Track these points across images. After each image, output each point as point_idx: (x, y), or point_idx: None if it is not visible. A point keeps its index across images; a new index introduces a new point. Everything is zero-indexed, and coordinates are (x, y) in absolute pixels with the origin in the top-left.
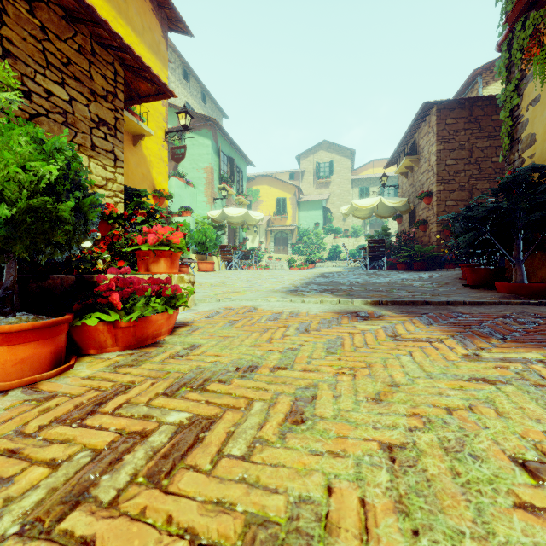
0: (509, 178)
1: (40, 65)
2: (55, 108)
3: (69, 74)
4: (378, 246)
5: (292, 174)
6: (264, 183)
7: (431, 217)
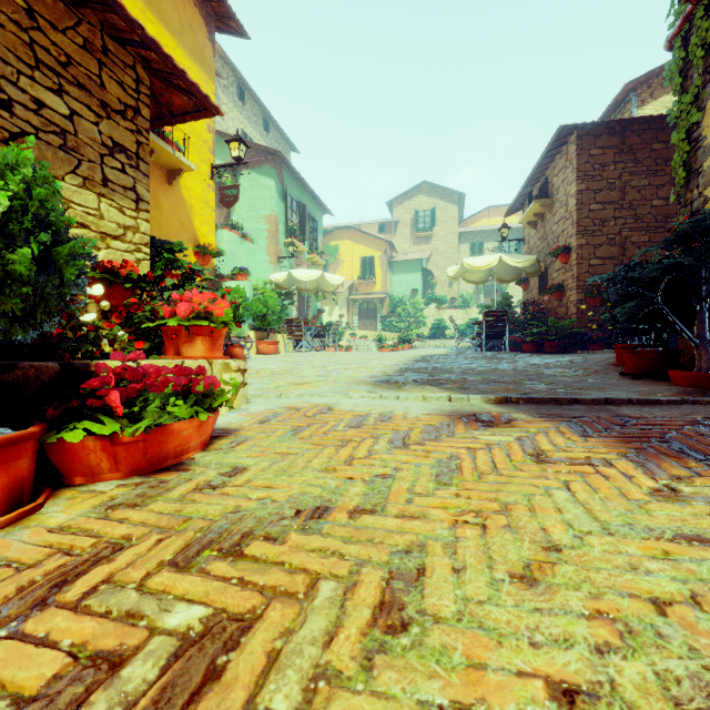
0: (691, 223)
1: (26, 63)
2: (49, 126)
3: (69, 79)
4: (497, 319)
5: (382, 225)
6: (345, 238)
7: (569, 281)
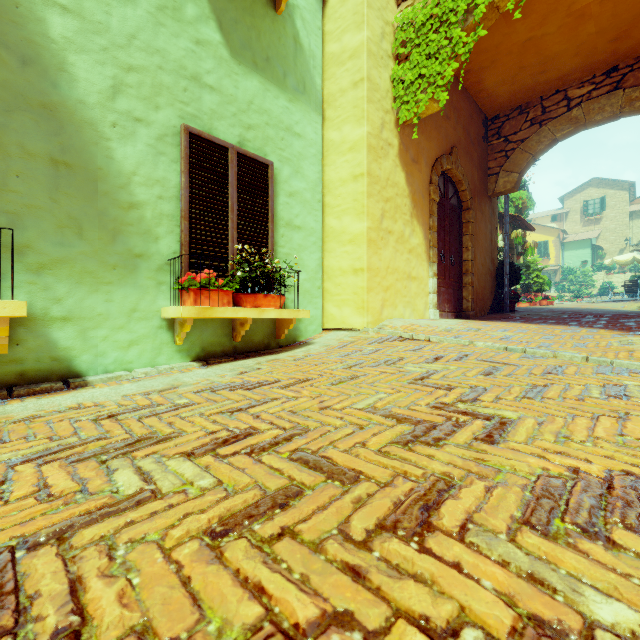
0: None
1: None
2: None
3: None
4: (632, 284)
5: (554, 216)
6: None
7: None
